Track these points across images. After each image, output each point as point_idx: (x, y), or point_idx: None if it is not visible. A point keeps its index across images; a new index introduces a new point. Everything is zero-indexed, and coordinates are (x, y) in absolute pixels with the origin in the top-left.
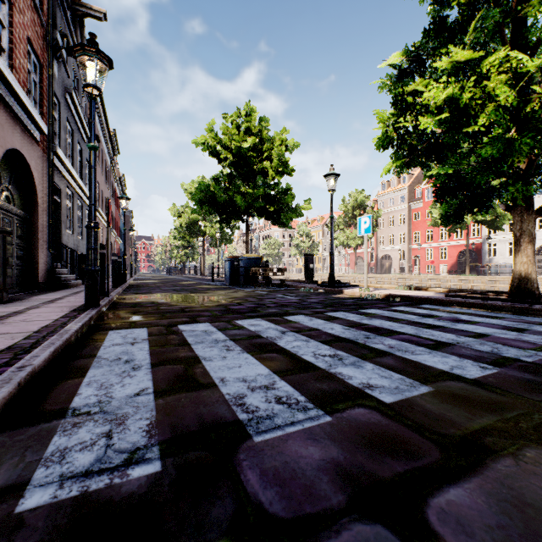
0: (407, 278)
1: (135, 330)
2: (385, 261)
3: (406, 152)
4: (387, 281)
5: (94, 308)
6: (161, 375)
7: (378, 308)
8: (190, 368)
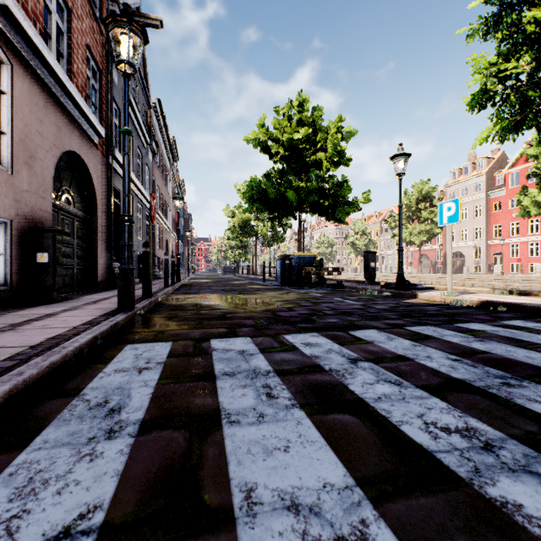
0: (486, 278)
1: (156, 345)
2: (456, 259)
3: (514, 110)
4: (459, 282)
5: (125, 312)
6: (142, 460)
7: (481, 322)
8: (198, 444)
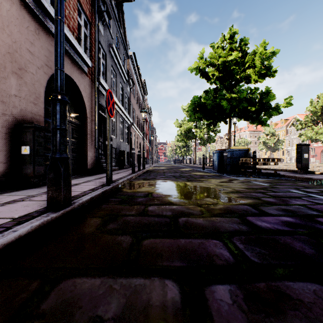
0: None
1: None
2: None
3: None
4: None
5: (46, 215)
6: None
7: None
8: None
